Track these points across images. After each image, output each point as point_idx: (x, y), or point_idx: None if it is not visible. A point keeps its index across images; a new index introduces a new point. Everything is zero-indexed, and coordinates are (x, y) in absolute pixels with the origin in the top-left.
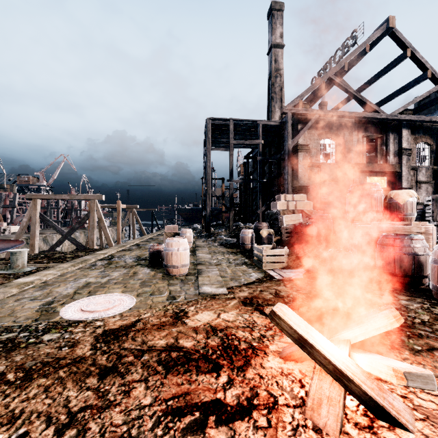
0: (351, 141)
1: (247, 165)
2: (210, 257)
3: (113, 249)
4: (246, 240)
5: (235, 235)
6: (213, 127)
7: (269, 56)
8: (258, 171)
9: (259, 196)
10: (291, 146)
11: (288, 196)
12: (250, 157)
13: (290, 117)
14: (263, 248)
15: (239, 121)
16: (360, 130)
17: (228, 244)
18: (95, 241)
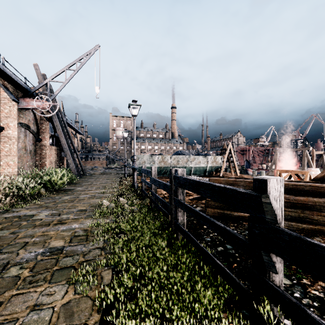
0: None
1: None
2: None
3: None
4: None
5: None
6: None
7: None
8: None
9: None
10: None
11: None
12: None
13: None
14: None
15: None
16: None
17: None
18: None
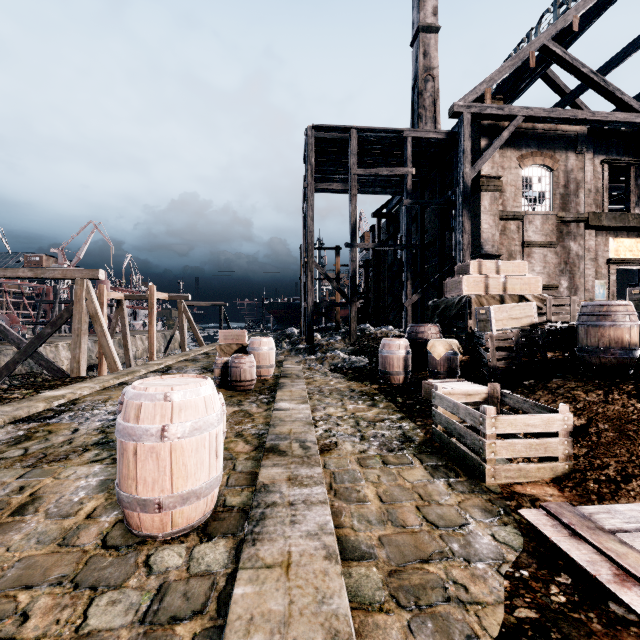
0: (580, 170)
1: (378, 227)
2: (308, 416)
3: (96, 383)
4: (394, 364)
5: (362, 350)
6: (319, 148)
7: (415, 47)
8: (405, 227)
9: (407, 275)
10: (470, 177)
11: (486, 263)
12: (383, 215)
13: (468, 121)
14: (485, 409)
15: (369, 132)
16: (597, 150)
17: (349, 369)
18: (84, 361)
